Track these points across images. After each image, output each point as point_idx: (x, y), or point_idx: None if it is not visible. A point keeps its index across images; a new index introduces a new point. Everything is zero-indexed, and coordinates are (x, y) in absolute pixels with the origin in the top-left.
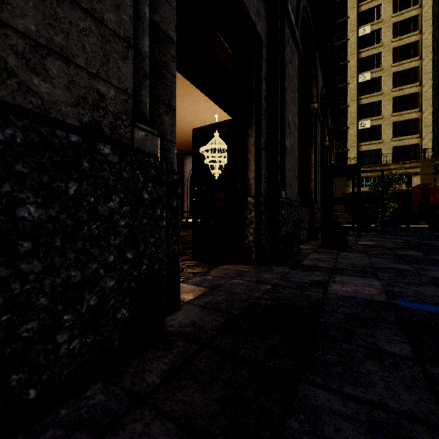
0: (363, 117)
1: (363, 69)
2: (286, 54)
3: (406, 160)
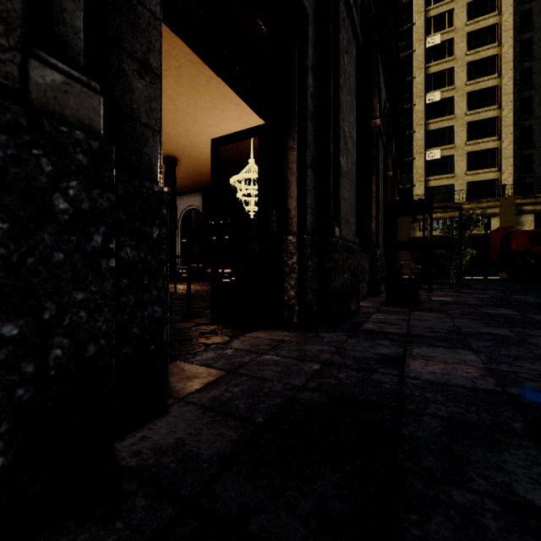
0: (432, 146)
1: (432, 87)
2: (341, 39)
3: (482, 199)
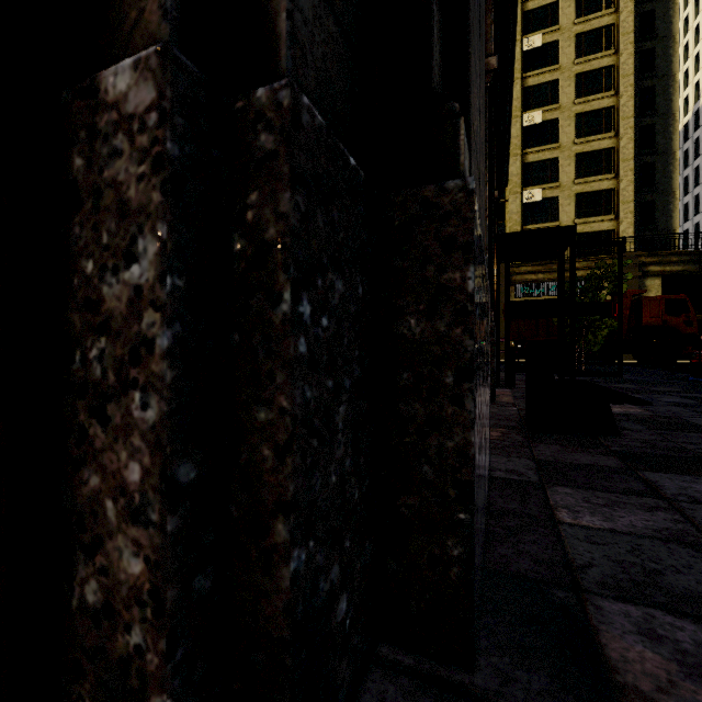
0: (531, 184)
1: (531, 105)
2: None
3: (595, 256)
